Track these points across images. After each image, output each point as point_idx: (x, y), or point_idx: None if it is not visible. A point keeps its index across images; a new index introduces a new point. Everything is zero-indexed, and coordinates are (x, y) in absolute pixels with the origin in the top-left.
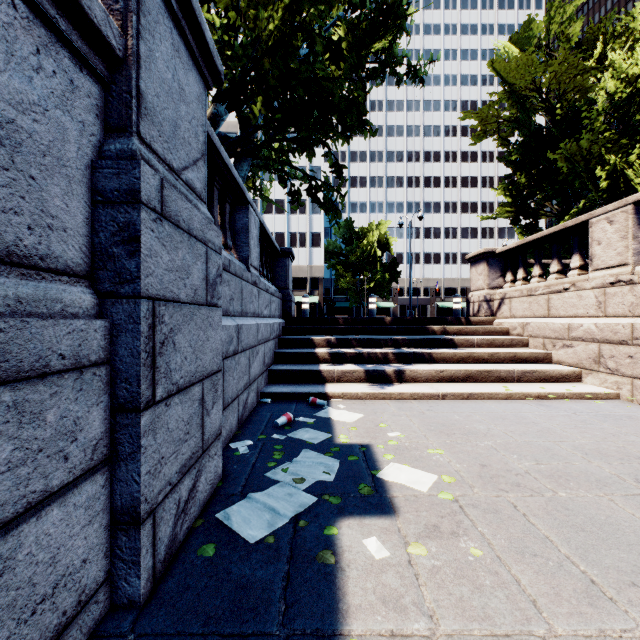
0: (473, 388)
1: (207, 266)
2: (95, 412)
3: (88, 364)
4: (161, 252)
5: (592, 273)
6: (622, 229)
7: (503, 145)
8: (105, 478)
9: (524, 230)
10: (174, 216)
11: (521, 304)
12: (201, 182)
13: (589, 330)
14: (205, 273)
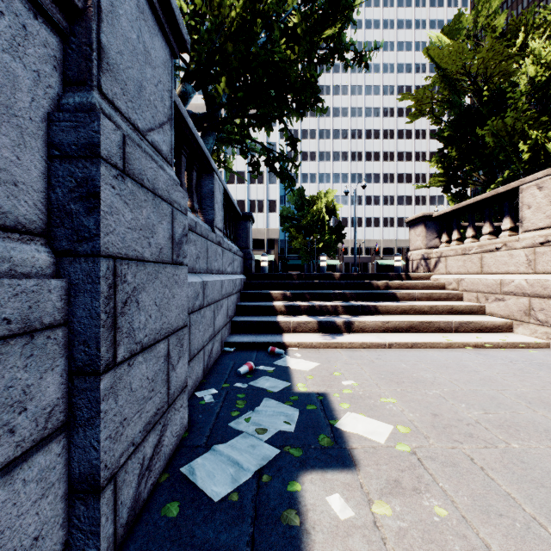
0: (416, 338)
1: (173, 226)
2: (49, 377)
3: (40, 327)
4: (123, 210)
5: (522, 234)
6: (550, 194)
7: (436, 123)
8: (61, 445)
9: (454, 197)
10: (138, 174)
11: (456, 262)
12: (167, 145)
13: (520, 285)
14: (171, 232)
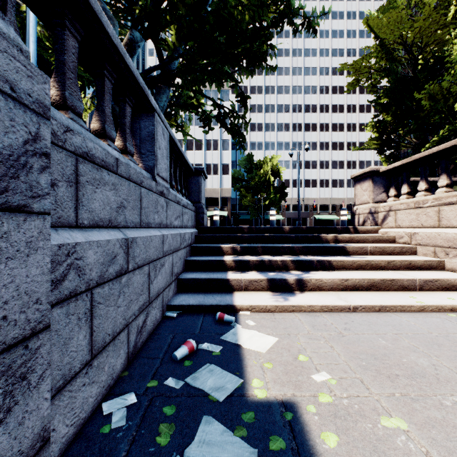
0: (381, 299)
1: None
2: None
3: None
4: None
5: None
6: None
7: (372, 91)
8: None
9: (387, 159)
10: None
11: (407, 215)
12: None
13: None
14: None
